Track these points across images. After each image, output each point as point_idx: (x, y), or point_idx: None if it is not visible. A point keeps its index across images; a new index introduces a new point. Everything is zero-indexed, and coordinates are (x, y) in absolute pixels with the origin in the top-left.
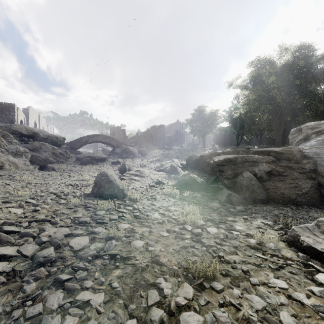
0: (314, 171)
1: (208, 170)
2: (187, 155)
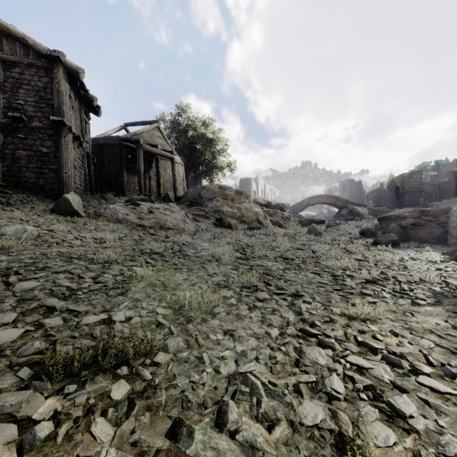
0: (446, 222)
1: None
2: None
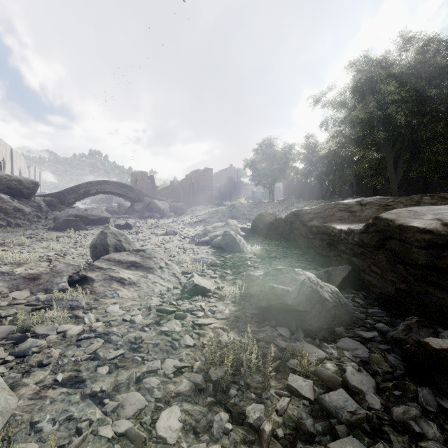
0: None
1: (310, 246)
2: (249, 214)
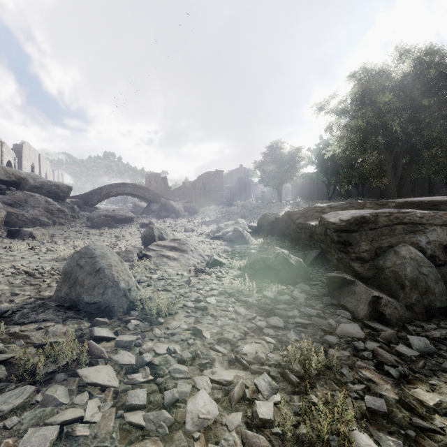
0: None
1: (299, 238)
2: (257, 214)
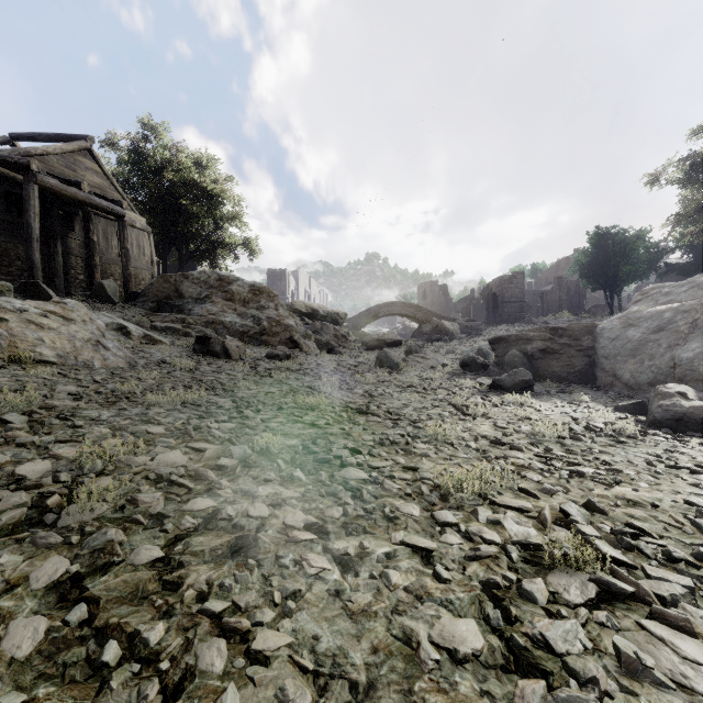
0: (592, 348)
1: None
2: None
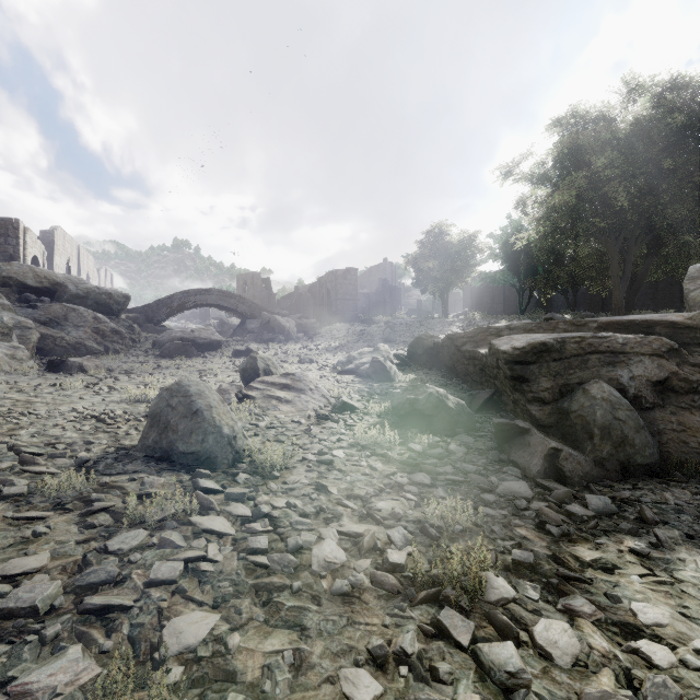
0: None
1: (467, 373)
2: (409, 335)
